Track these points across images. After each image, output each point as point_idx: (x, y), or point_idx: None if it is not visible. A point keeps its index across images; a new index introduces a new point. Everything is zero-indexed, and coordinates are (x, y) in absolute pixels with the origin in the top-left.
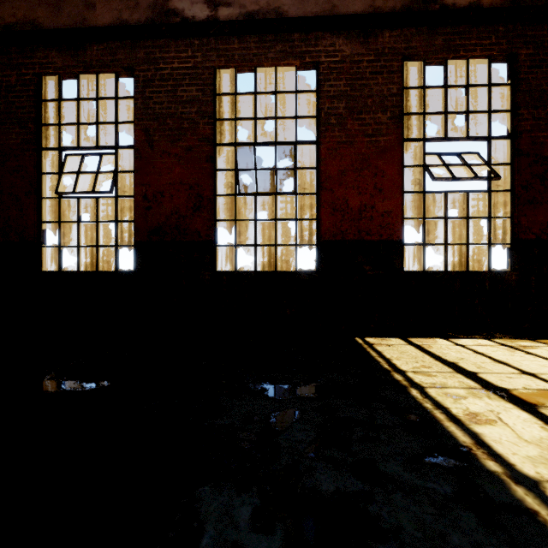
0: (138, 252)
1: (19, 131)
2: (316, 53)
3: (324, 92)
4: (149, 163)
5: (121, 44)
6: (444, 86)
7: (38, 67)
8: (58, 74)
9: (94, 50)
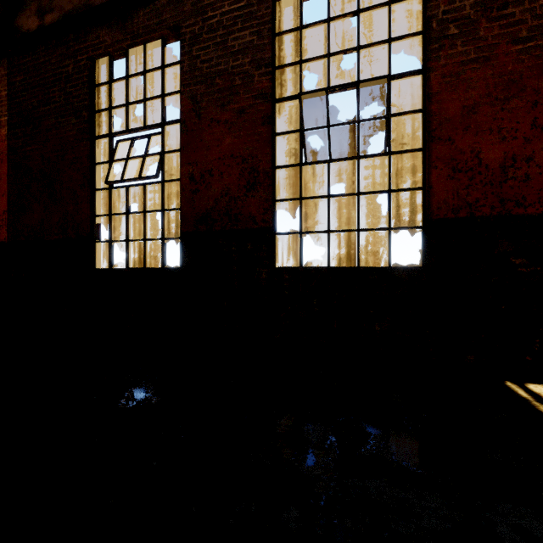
0: (184, 245)
1: (75, 121)
2: None
3: None
4: (196, 137)
5: (166, 1)
6: None
7: (90, 50)
8: (109, 54)
9: (141, 16)
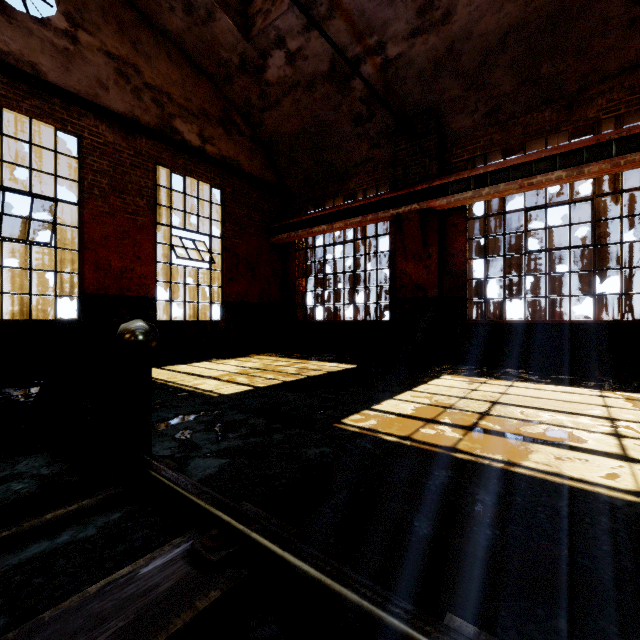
0: None
1: None
2: (79, 127)
3: (88, 165)
4: None
5: None
6: (184, 193)
7: None
8: None
9: None
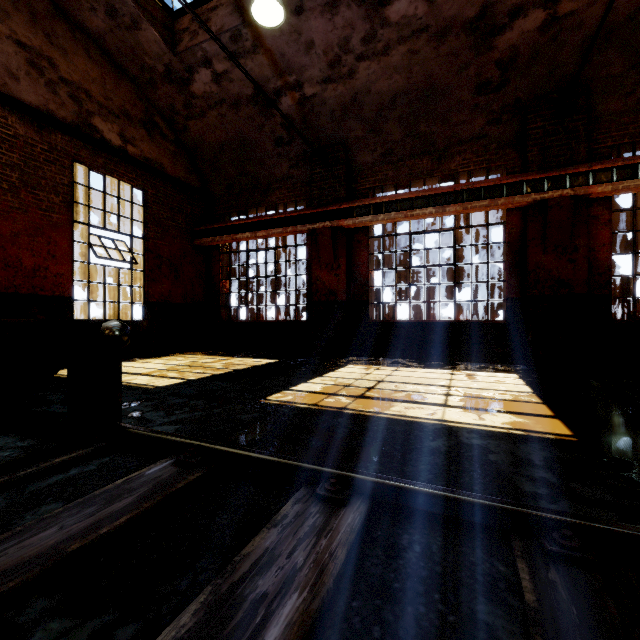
0: None
1: None
2: None
3: None
4: None
5: None
6: (104, 192)
7: None
8: None
9: None
